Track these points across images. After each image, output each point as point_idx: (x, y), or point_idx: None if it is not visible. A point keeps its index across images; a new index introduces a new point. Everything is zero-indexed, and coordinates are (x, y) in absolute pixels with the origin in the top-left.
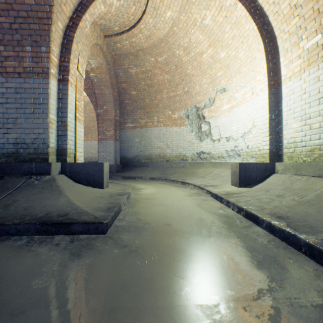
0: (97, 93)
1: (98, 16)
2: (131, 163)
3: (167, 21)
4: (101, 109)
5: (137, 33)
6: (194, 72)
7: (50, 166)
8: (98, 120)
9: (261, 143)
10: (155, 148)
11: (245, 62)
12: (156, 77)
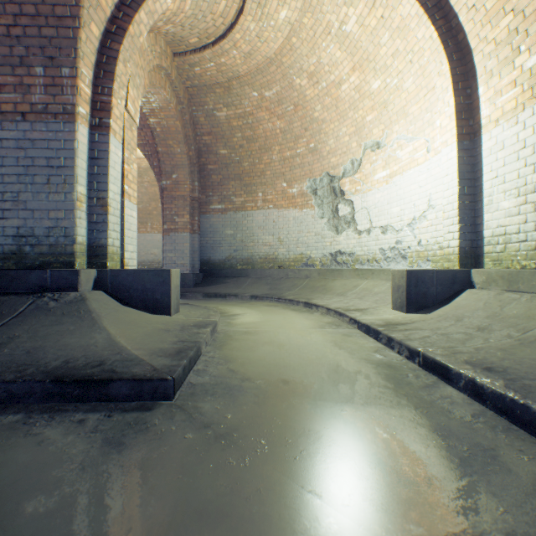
0: (161, 152)
1: (162, 18)
2: (220, 271)
3: (280, 28)
4: (167, 179)
5: (229, 48)
6: (325, 116)
7: (77, 276)
8: (163, 199)
9: (444, 236)
10: (259, 245)
11: (414, 97)
12: (261, 126)
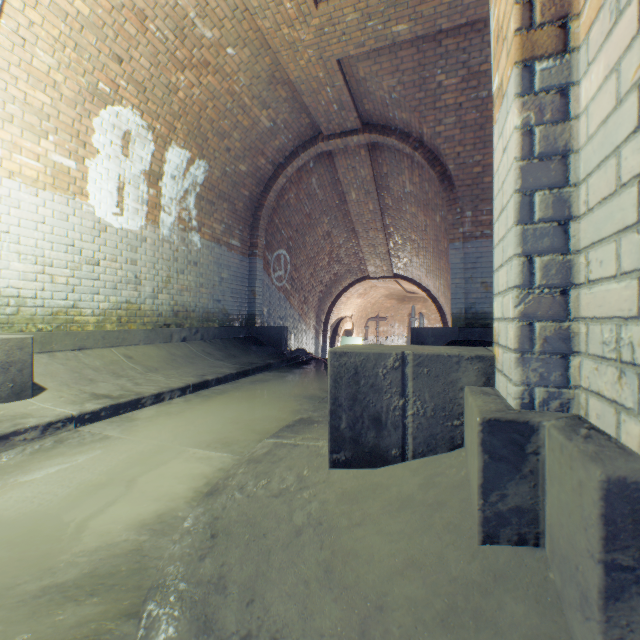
0: None
1: None
2: None
3: None
4: None
5: None
6: None
7: None
8: None
9: None
10: None
11: None
12: None
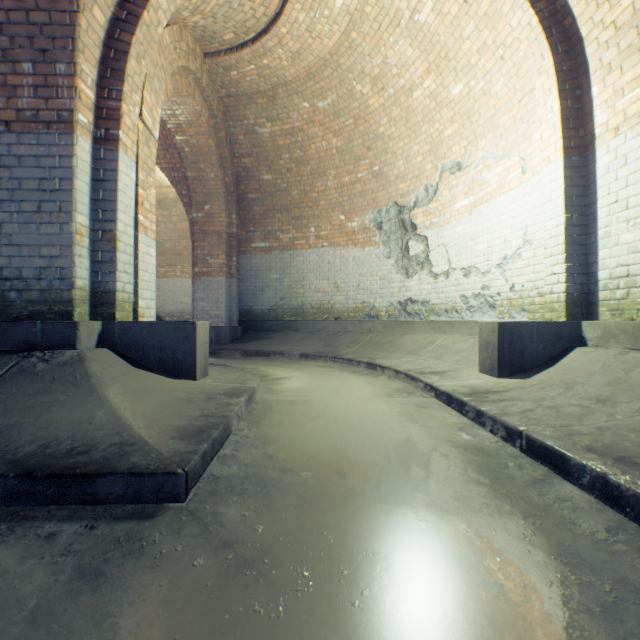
0: (190, 178)
1: (188, 6)
2: (263, 324)
3: (336, 19)
4: (199, 211)
5: (273, 46)
6: (393, 132)
7: (75, 330)
8: (194, 235)
9: (545, 279)
10: (311, 291)
11: (506, 104)
12: (314, 144)
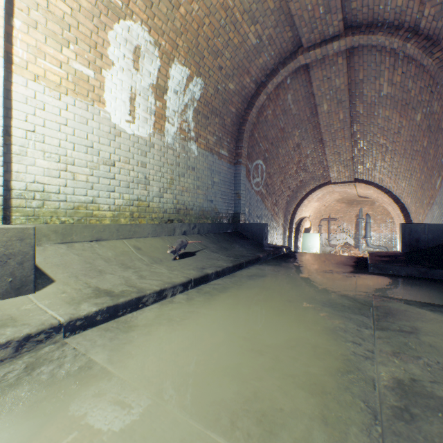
0: None
1: None
2: None
3: None
4: None
5: None
6: None
7: None
8: None
9: None
10: None
11: None
12: None
